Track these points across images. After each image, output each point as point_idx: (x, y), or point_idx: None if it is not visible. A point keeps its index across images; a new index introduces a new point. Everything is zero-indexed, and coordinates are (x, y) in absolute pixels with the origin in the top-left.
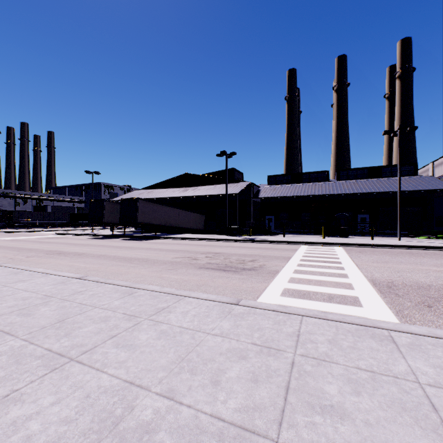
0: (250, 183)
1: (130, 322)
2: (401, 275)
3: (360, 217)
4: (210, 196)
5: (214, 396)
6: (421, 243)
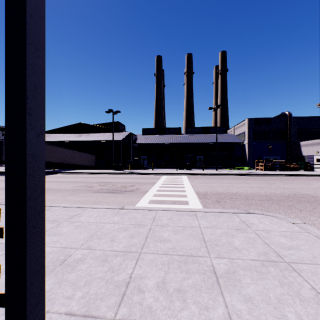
0: (130, 133)
1: (53, 224)
2: (212, 189)
3: (198, 157)
4: (100, 141)
5: (112, 245)
6: (226, 172)
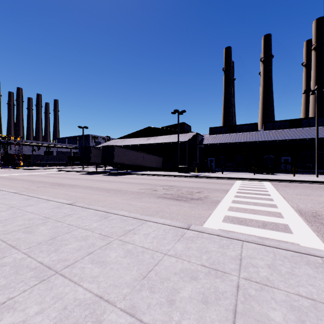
0: (196, 133)
1: (104, 241)
2: (323, 206)
3: (283, 158)
4: (166, 143)
5: (170, 315)
6: None
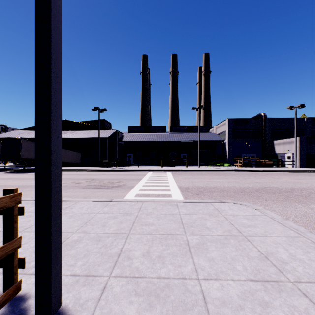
0: (116, 130)
1: None
2: (193, 183)
3: (182, 154)
4: (85, 139)
5: (104, 229)
6: (208, 168)
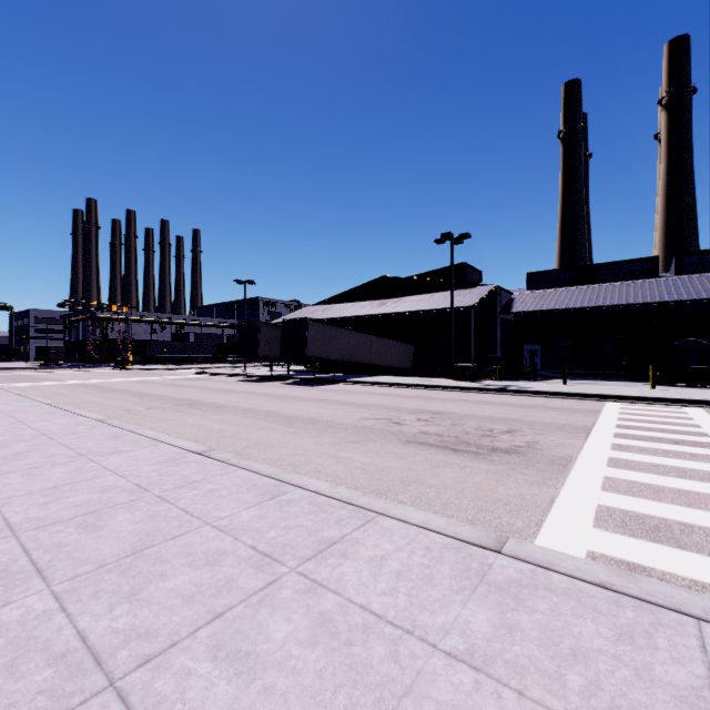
0: (494, 287)
1: (259, 574)
2: None
3: None
4: (422, 313)
5: None
6: None
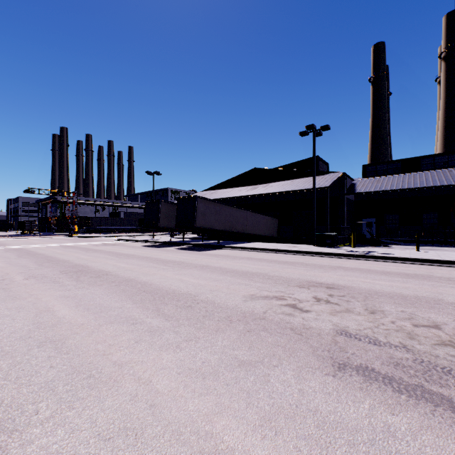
0: (342, 173)
1: None
2: None
3: None
4: (284, 195)
5: None
6: None
